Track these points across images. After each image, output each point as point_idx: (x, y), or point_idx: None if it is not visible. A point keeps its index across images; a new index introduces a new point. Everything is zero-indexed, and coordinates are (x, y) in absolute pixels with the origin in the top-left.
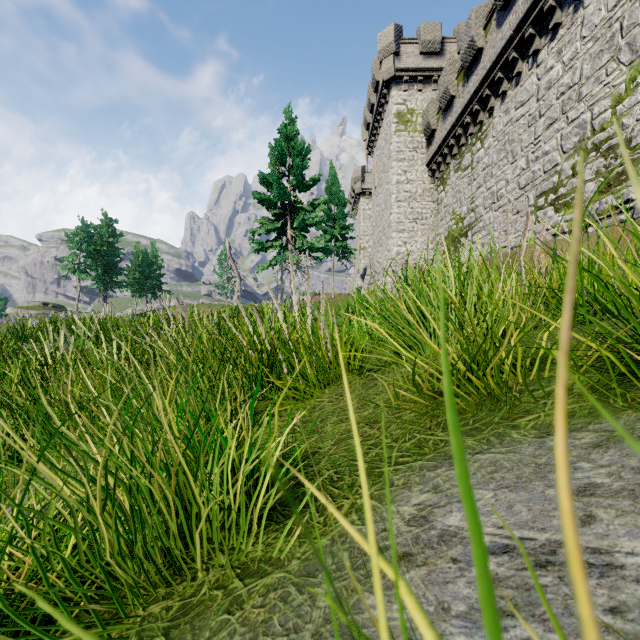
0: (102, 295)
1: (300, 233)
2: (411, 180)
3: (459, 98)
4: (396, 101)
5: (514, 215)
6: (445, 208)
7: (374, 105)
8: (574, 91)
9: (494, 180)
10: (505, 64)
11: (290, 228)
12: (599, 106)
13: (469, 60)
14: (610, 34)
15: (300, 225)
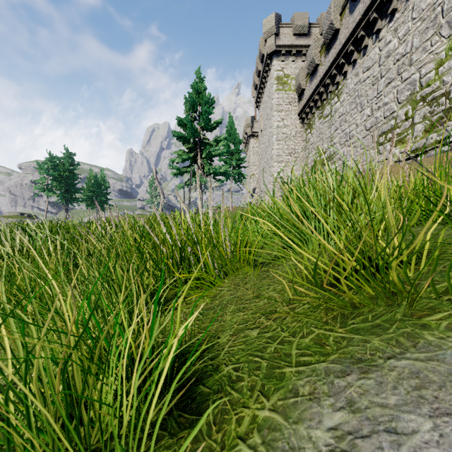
0: (64, 208)
1: (207, 161)
2: (287, 125)
3: (322, 66)
4: (276, 68)
5: (362, 149)
6: (311, 145)
7: (260, 72)
8: (407, 58)
9: (347, 124)
10: (355, 40)
11: (200, 158)
12: (425, 68)
13: (329, 38)
14: (434, 15)
15: (207, 155)
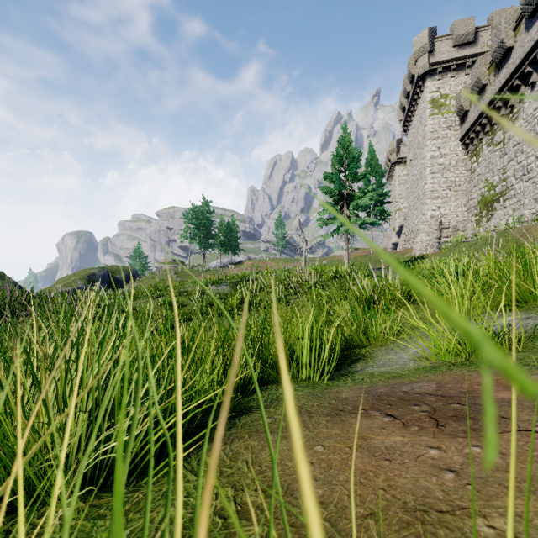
0: (202, 253)
1: (353, 212)
2: (444, 154)
3: (490, 86)
4: (430, 90)
5: None
6: (478, 176)
7: (409, 93)
8: None
9: (524, 155)
10: (534, 60)
11: (346, 209)
12: None
13: (499, 57)
14: None
15: (354, 207)
